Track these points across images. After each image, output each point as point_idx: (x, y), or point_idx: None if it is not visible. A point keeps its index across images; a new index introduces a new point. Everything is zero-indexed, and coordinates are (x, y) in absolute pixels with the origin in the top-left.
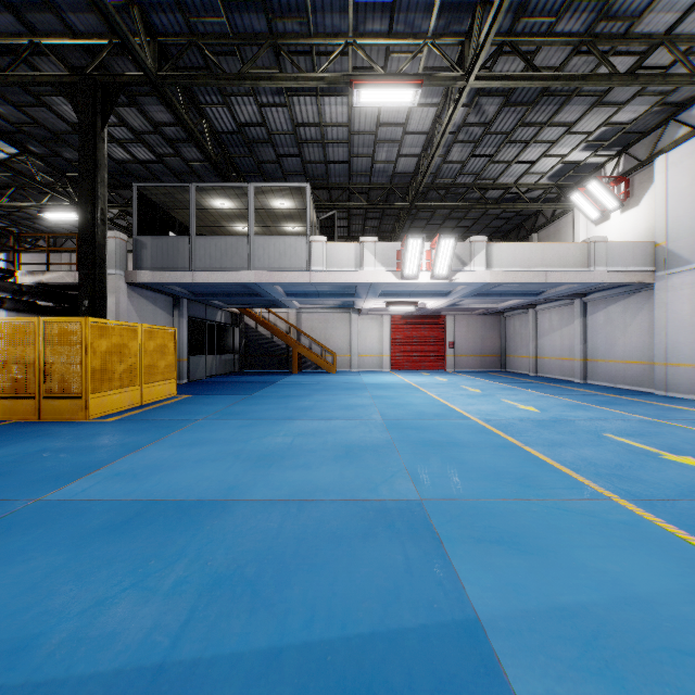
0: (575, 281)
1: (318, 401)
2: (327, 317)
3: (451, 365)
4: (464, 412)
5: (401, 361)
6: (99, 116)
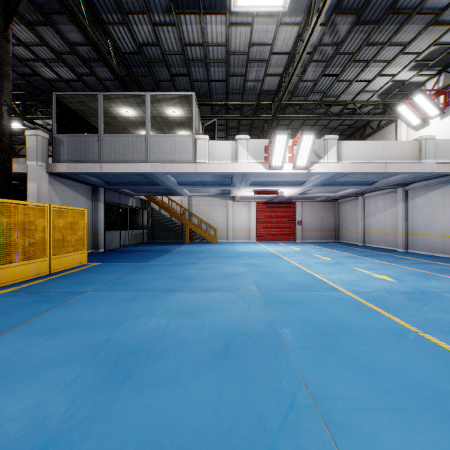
0: (409, 171)
1: (201, 269)
2: (210, 203)
3: (299, 237)
4: (329, 281)
5: (263, 234)
6: (3, 17)
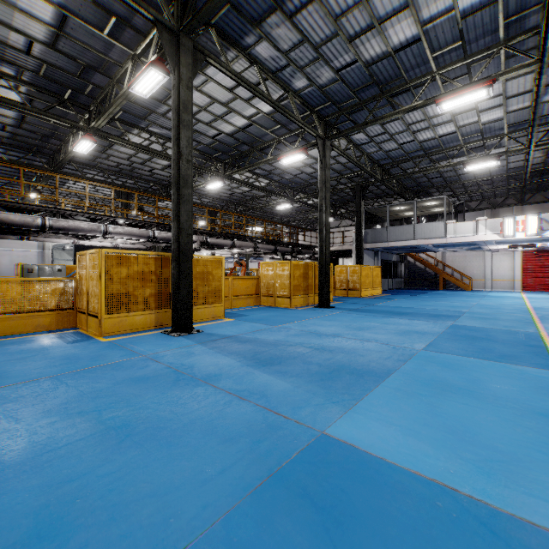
0: None
1: (449, 298)
2: (465, 254)
3: None
4: (528, 305)
5: (531, 284)
6: (361, 197)
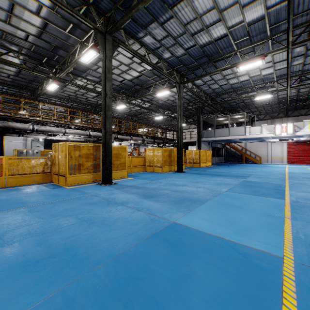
0: None
1: (247, 168)
2: (257, 144)
3: None
4: (287, 171)
5: (292, 160)
6: (200, 113)
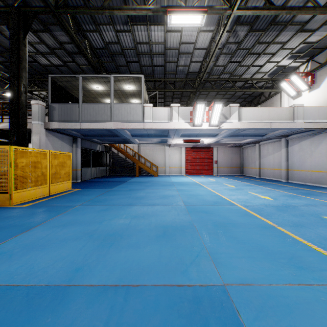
0: (286, 128)
1: (148, 193)
2: (153, 148)
3: (215, 172)
4: (230, 200)
5: (190, 170)
6: (22, 31)
